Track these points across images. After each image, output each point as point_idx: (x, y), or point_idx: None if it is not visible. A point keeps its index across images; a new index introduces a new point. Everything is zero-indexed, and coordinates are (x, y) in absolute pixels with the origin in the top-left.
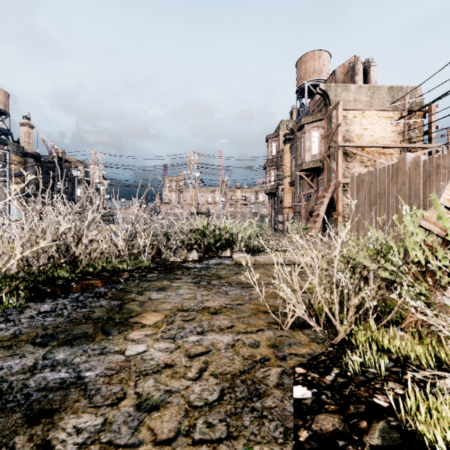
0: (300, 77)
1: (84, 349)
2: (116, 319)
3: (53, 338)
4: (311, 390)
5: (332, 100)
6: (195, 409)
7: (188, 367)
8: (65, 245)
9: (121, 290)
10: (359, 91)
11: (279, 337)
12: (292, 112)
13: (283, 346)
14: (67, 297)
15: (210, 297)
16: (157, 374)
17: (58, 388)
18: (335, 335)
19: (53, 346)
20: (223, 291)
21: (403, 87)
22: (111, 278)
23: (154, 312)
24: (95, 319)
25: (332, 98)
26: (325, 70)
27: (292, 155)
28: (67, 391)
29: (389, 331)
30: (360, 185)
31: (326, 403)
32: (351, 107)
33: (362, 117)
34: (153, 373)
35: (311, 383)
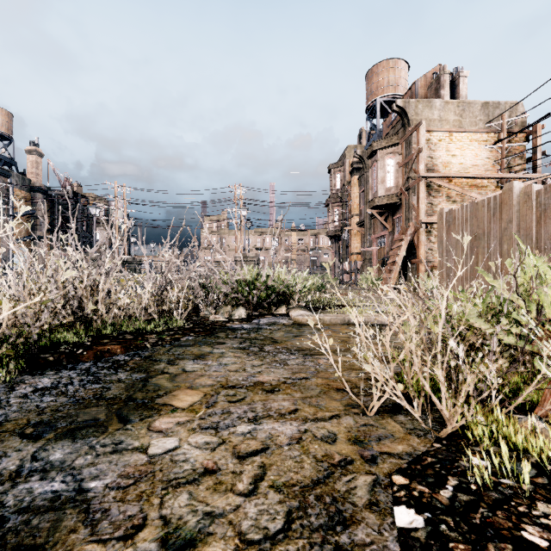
0: (371, 92)
1: (90, 445)
2: (138, 399)
3: (50, 427)
4: (422, 515)
5: (411, 119)
6: (250, 546)
7: (237, 474)
8: (76, 300)
9: (146, 358)
10: (446, 108)
11: (362, 427)
12: (360, 135)
13: (369, 440)
14: (75, 368)
15: (264, 369)
16: (193, 485)
17: (47, 508)
18: (440, 423)
19: (48, 440)
20: (280, 360)
21: (500, 103)
22: (134, 342)
23: (189, 389)
24: (110, 399)
25: (411, 116)
26: (402, 83)
27: (360, 189)
28: (61, 513)
29: (521, 421)
30: (451, 224)
31: (450, 538)
32: (435, 128)
33: (449, 140)
34: (187, 483)
35: (419, 502)
